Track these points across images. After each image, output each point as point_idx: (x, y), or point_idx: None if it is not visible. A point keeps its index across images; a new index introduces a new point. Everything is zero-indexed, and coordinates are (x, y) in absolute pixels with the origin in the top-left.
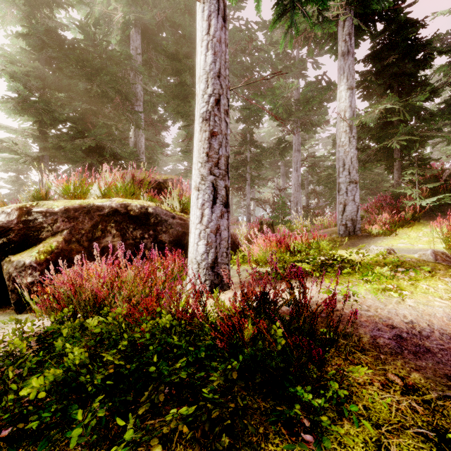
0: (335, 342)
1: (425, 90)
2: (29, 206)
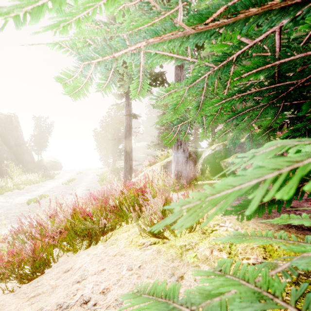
0: None
1: None
2: (225, 143)
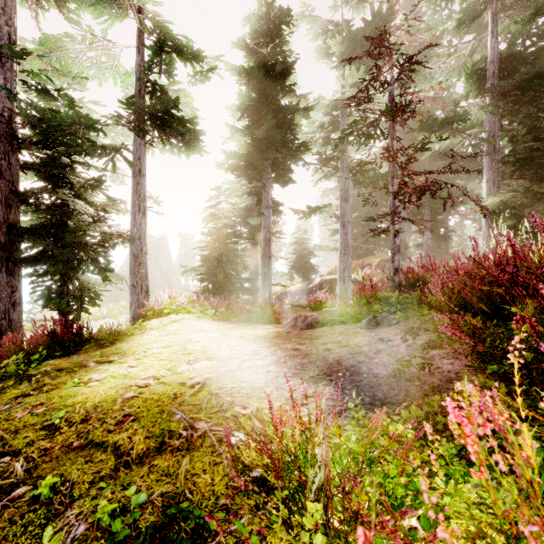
0: (316, 305)
1: (521, 181)
2: (322, 278)
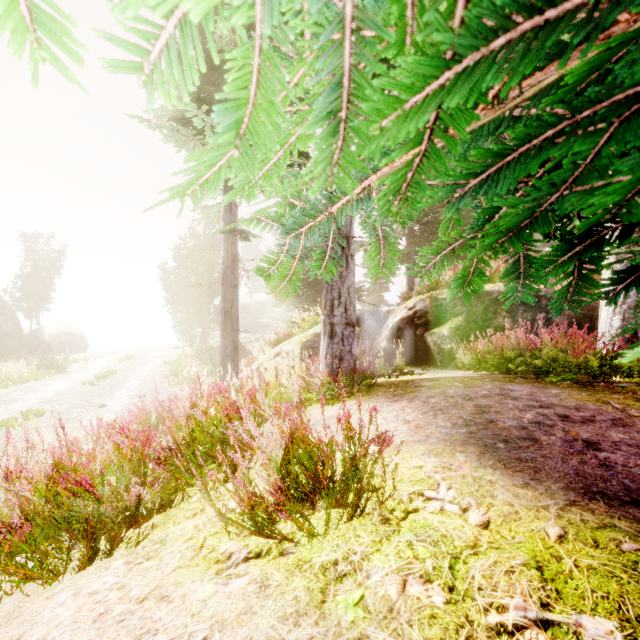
0: None
1: None
2: (435, 295)
